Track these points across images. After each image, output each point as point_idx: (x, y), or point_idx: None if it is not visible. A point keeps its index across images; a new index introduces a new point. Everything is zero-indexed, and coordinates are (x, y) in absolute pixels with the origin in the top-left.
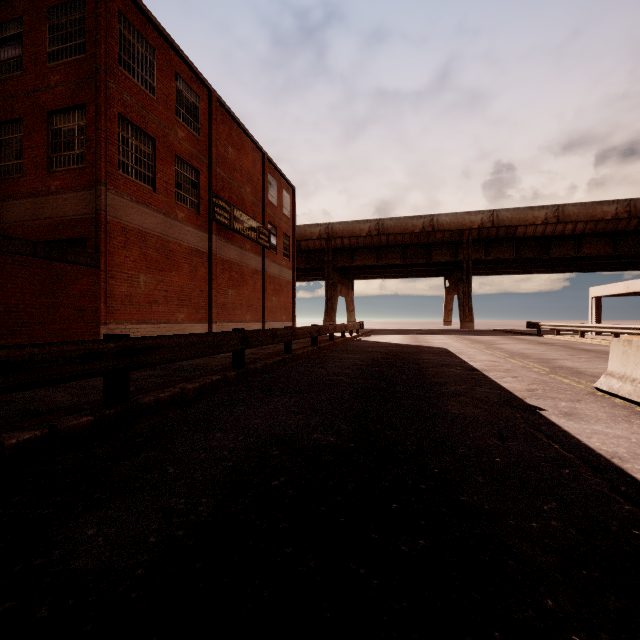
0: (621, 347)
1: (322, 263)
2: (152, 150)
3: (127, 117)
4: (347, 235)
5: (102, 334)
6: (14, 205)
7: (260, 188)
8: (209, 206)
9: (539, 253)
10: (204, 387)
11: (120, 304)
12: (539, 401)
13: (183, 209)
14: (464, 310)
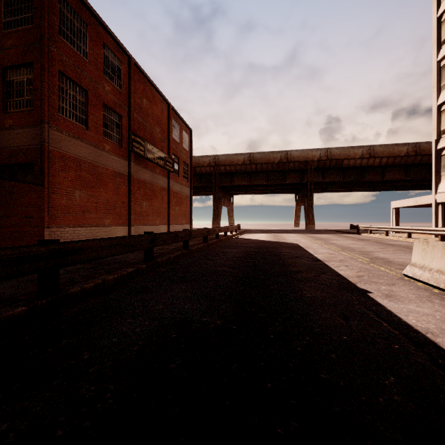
0: (421, 246)
1: (211, 183)
2: (85, 99)
3: (65, 73)
4: (228, 164)
5: (45, 235)
6: None
7: (166, 129)
8: (129, 141)
9: (358, 178)
10: (121, 277)
11: (60, 213)
12: (366, 285)
13: (109, 143)
14: (308, 216)
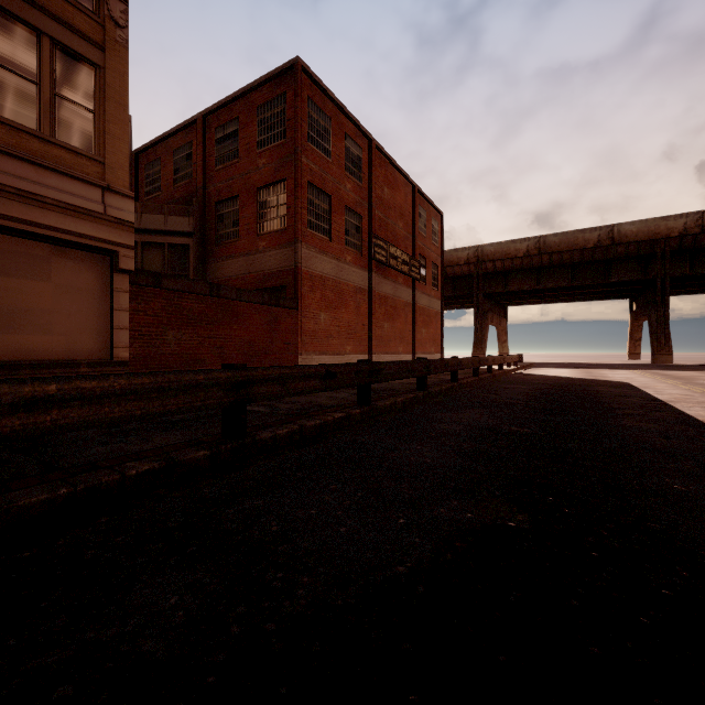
0: None
1: (470, 290)
2: (328, 206)
3: (313, 183)
4: (500, 257)
5: (299, 363)
6: (232, 263)
7: (411, 221)
8: (370, 247)
9: None
10: (406, 401)
11: (309, 338)
12: None
13: (350, 253)
14: (658, 340)
